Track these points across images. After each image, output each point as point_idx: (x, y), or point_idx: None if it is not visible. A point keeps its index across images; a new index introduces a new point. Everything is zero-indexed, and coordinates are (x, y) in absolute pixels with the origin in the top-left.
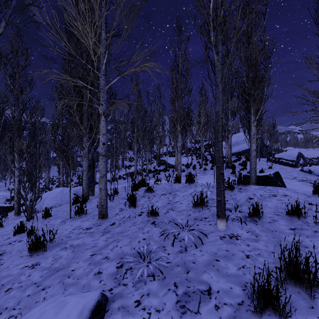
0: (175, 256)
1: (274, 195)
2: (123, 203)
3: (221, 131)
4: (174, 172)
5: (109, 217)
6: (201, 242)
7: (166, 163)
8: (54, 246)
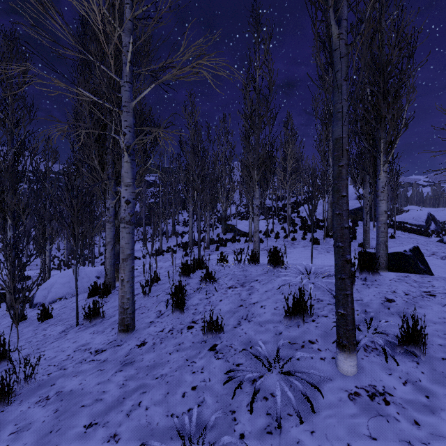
0: (256, 444)
1: (431, 294)
2: (164, 300)
3: (345, 176)
4: (248, 243)
5: (137, 329)
6: (310, 405)
7: (235, 229)
8: (29, 392)
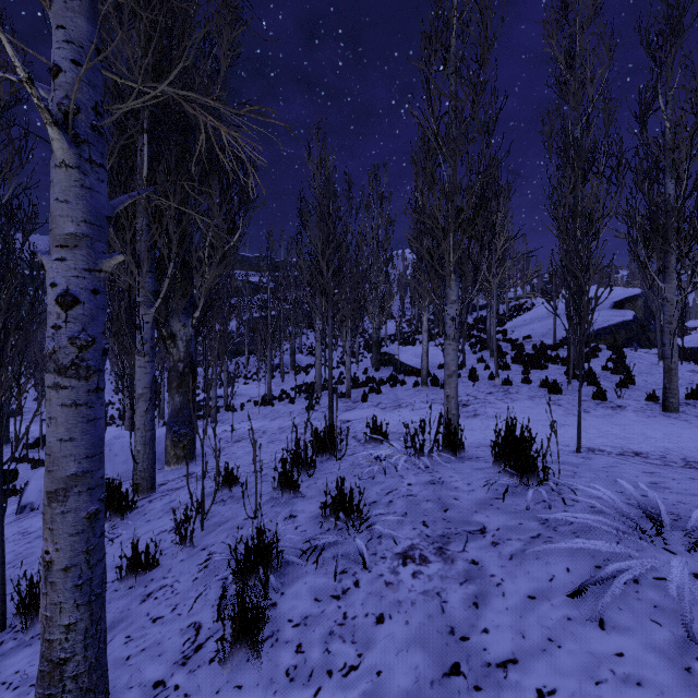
0: None
1: None
2: (222, 574)
3: None
4: (419, 389)
5: None
6: None
7: (395, 361)
8: None
